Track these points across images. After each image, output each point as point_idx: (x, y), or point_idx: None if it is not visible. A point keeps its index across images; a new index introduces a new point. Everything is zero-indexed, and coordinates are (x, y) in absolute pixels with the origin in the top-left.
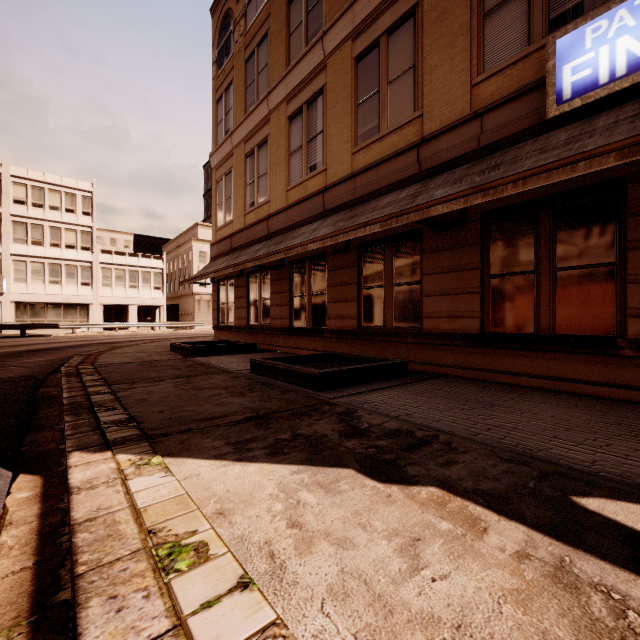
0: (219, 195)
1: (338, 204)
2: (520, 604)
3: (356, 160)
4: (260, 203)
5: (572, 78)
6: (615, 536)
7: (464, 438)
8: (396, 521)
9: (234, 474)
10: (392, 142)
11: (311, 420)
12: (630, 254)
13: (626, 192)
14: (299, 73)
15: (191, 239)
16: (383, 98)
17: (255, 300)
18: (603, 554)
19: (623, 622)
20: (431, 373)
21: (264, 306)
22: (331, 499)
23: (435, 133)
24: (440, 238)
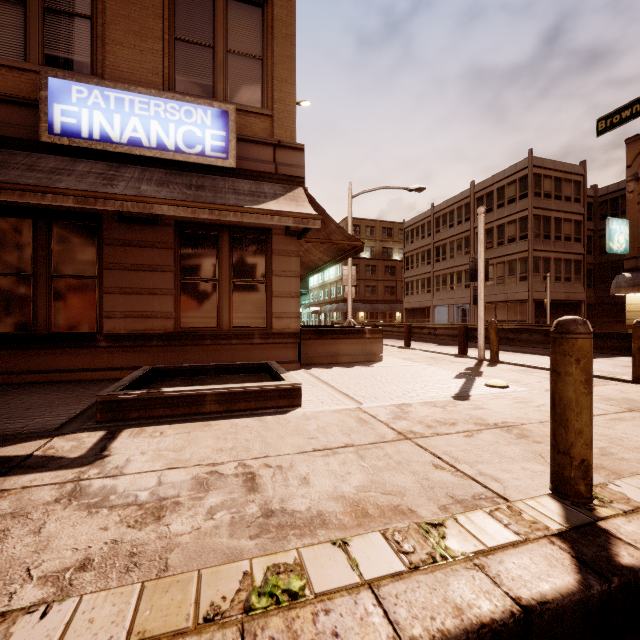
0: None
1: None
2: None
3: None
4: None
5: (62, 118)
6: None
7: None
8: None
9: None
10: None
11: None
12: (105, 272)
13: (103, 226)
14: None
15: None
16: None
17: None
18: None
19: None
20: None
21: None
22: None
23: None
24: None
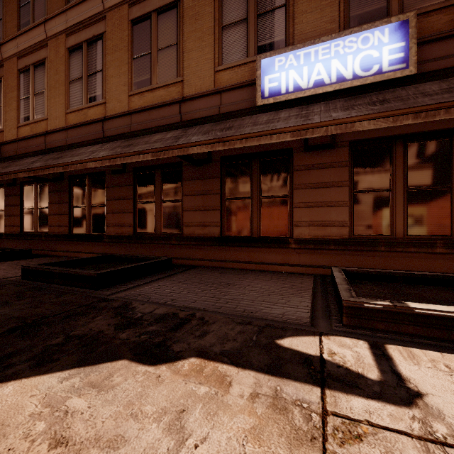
0: None
1: (116, 133)
2: (256, 439)
3: (132, 101)
4: (36, 119)
5: (269, 85)
6: (299, 361)
7: (213, 312)
8: (165, 399)
9: None
10: (161, 95)
11: (87, 319)
12: (294, 191)
13: (293, 157)
14: (79, 13)
15: None
16: (154, 60)
17: (30, 209)
18: (295, 377)
19: (311, 423)
20: (189, 265)
21: (41, 215)
22: (103, 397)
23: (192, 96)
24: (195, 170)
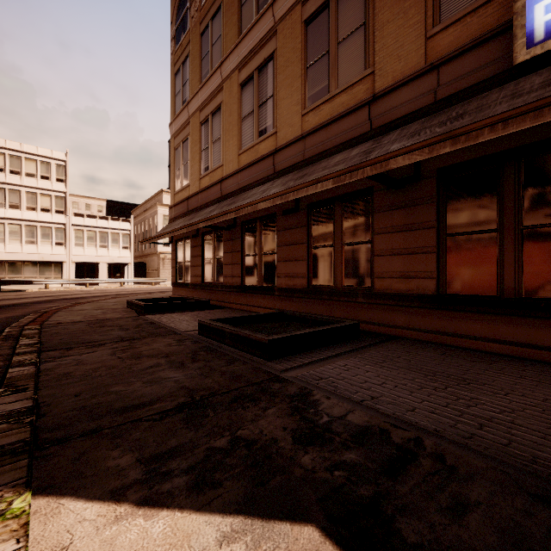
0: (177, 161)
1: (288, 165)
2: None
3: (306, 122)
4: (214, 167)
5: (546, 17)
6: None
7: (457, 444)
8: None
9: (126, 545)
10: (342, 102)
11: (257, 409)
12: None
13: None
14: (250, 41)
15: (156, 204)
16: (333, 58)
17: (209, 259)
18: None
19: None
20: (383, 334)
21: (218, 265)
22: None
23: (387, 89)
24: (392, 196)
